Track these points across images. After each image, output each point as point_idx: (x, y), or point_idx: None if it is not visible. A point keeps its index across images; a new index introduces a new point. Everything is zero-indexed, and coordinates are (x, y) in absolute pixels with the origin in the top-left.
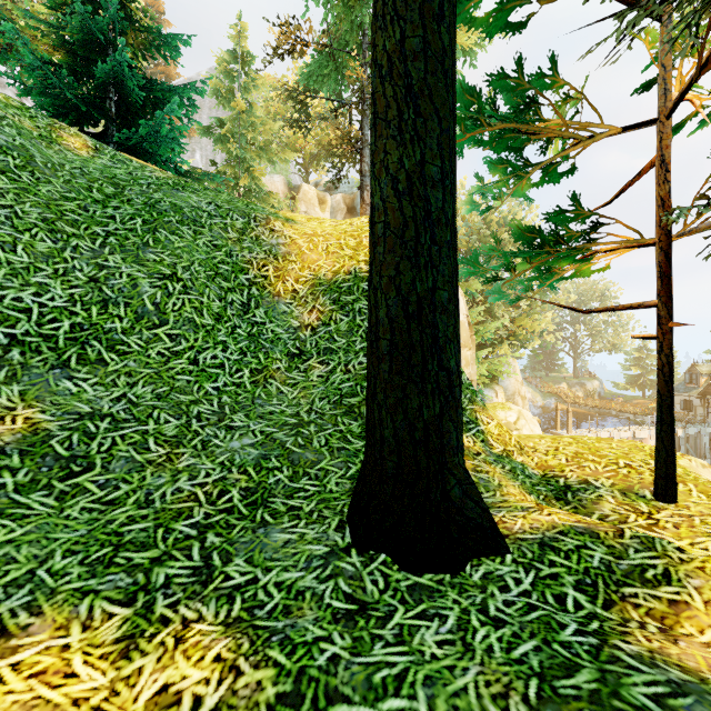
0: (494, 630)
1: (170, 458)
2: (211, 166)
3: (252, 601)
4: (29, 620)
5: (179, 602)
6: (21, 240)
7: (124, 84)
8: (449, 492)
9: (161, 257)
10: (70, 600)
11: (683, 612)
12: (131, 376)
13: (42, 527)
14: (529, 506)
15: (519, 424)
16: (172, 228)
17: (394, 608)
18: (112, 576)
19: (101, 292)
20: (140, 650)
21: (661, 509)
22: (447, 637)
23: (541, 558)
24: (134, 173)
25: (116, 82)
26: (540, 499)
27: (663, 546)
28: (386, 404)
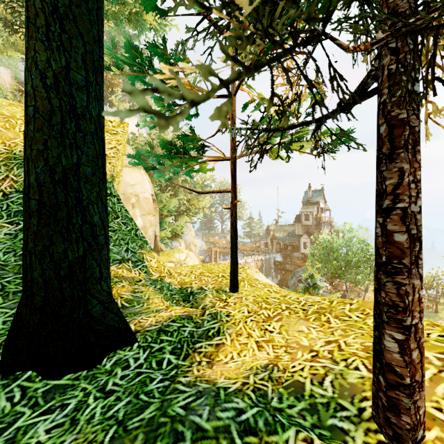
0: (103, 401)
1: None
2: None
3: None
4: None
5: None
6: None
7: None
8: (90, 311)
9: None
10: None
11: (221, 349)
12: None
13: None
14: (161, 308)
15: (187, 261)
16: None
17: (22, 414)
18: None
19: None
20: None
21: (231, 296)
22: (59, 421)
23: (156, 339)
24: None
25: None
26: (173, 303)
27: (221, 315)
28: (35, 251)
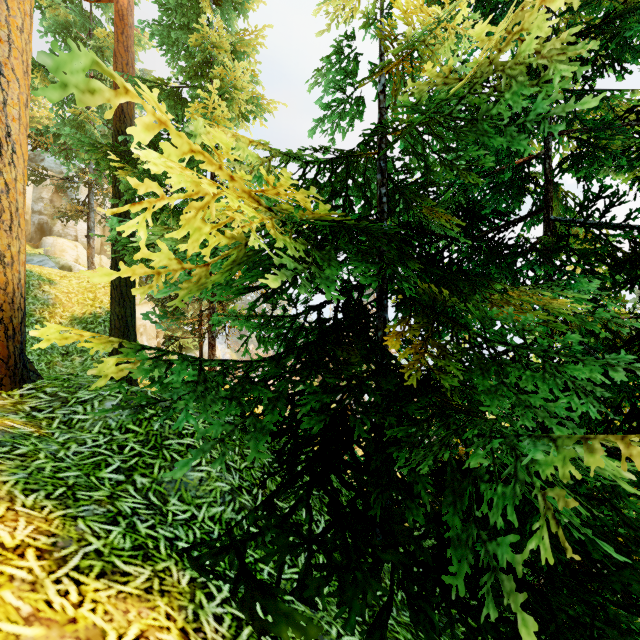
0: None
1: None
2: None
3: None
4: None
5: None
6: None
7: None
8: None
9: None
10: None
11: None
12: None
13: None
14: None
15: None
16: None
17: None
18: None
19: None
20: None
21: None
22: None
23: None
24: None
25: None
26: None
27: None
28: None
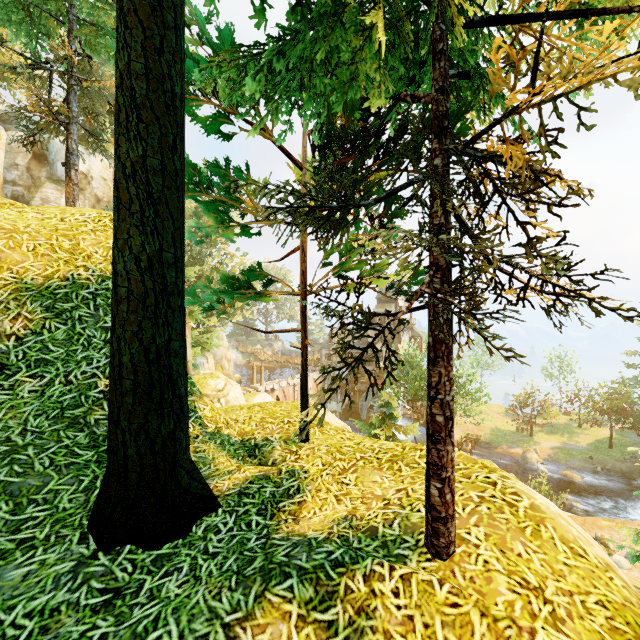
0: (213, 560)
1: None
2: None
3: None
4: None
5: None
6: None
7: None
8: (181, 481)
9: None
10: None
11: (303, 506)
12: None
13: None
14: (233, 469)
15: (226, 390)
16: None
17: (144, 580)
18: None
19: None
20: None
21: (302, 447)
22: (184, 579)
23: (239, 503)
24: None
25: None
26: (240, 460)
27: (299, 472)
28: (130, 429)
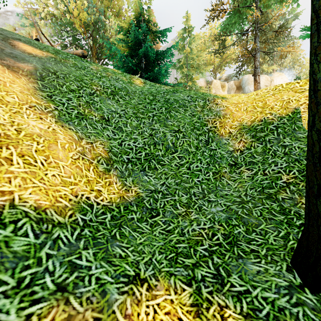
0: None
1: (187, 213)
2: (175, 80)
3: (252, 305)
4: (155, 282)
5: (212, 292)
6: (128, 122)
7: (148, 55)
8: None
9: (173, 123)
10: (166, 276)
11: None
12: (166, 174)
13: (148, 238)
14: None
15: None
16: (176, 109)
17: None
18: (178, 268)
19: (153, 140)
20: (204, 315)
21: None
22: None
23: None
24: (158, 89)
25: (144, 55)
26: None
27: None
28: None
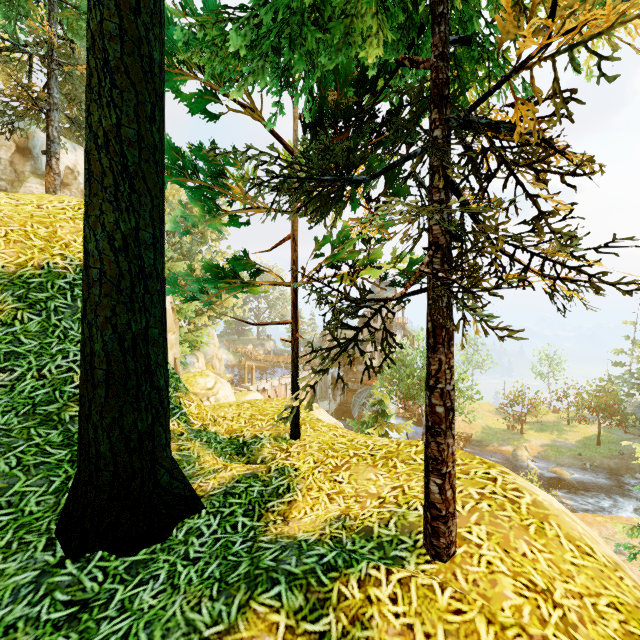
0: (193, 567)
1: None
2: None
3: None
4: None
5: None
6: None
7: None
8: (160, 481)
9: None
10: None
11: (294, 505)
12: None
13: None
14: (219, 467)
15: (216, 389)
16: None
17: (115, 590)
18: None
19: None
20: None
21: (293, 444)
22: (160, 588)
23: (225, 503)
24: None
25: None
26: (227, 458)
27: (289, 470)
28: (102, 424)
